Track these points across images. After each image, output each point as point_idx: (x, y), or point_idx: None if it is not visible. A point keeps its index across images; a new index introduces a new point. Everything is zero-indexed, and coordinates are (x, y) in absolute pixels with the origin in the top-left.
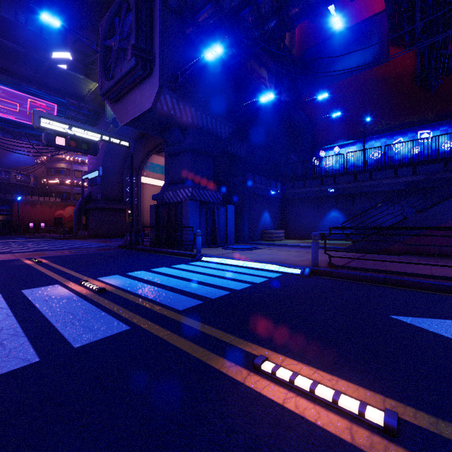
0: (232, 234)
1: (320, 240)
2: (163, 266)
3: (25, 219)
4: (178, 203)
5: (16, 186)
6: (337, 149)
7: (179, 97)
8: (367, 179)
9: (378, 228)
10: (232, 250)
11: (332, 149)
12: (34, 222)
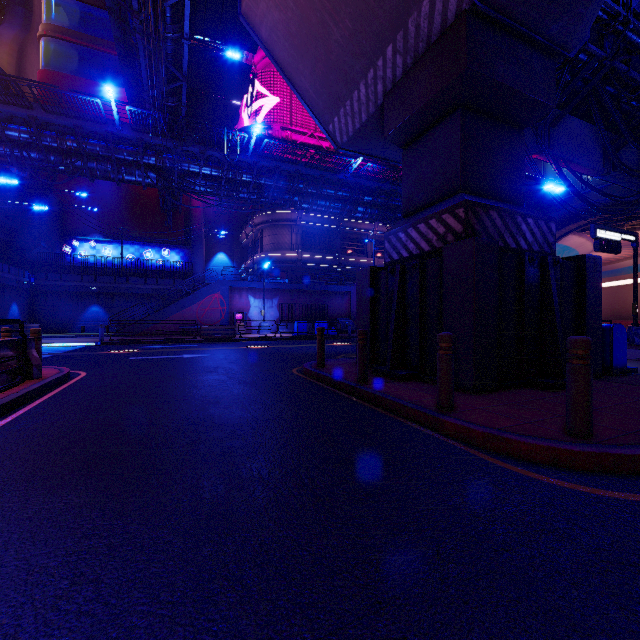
0: None
1: (81, 333)
2: None
3: None
4: None
5: None
6: (93, 243)
7: None
8: (125, 282)
9: (135, 320)
10: None
11: (88, 241)
12: None
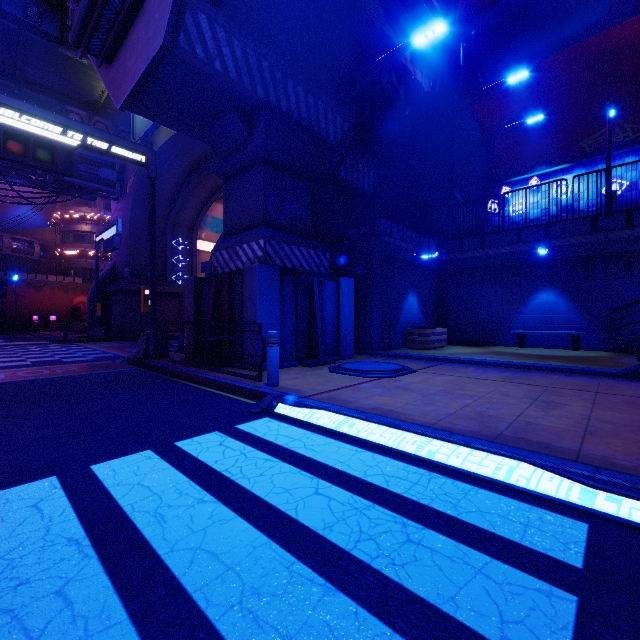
0: (350, 336)
1: (517, 347)
2: (149, 444)
3: (27, 309)
4: (237, 273)
5: (15, 260)
6: (535, 182)
7: (230, 24)
8: (621, 226)
9: None
10: (353, 375)
11: (525, 183)
12: (41, 315)
